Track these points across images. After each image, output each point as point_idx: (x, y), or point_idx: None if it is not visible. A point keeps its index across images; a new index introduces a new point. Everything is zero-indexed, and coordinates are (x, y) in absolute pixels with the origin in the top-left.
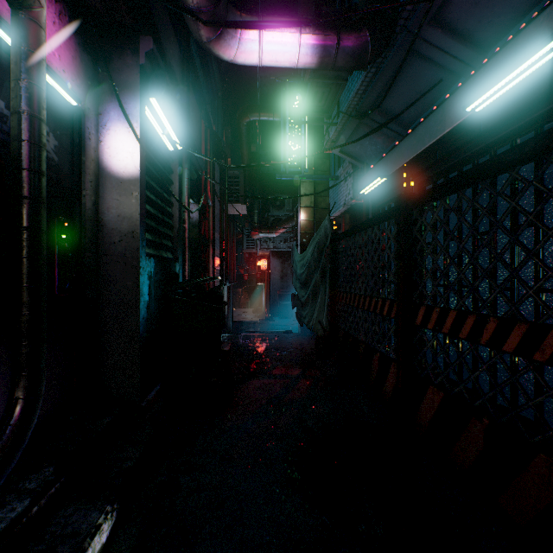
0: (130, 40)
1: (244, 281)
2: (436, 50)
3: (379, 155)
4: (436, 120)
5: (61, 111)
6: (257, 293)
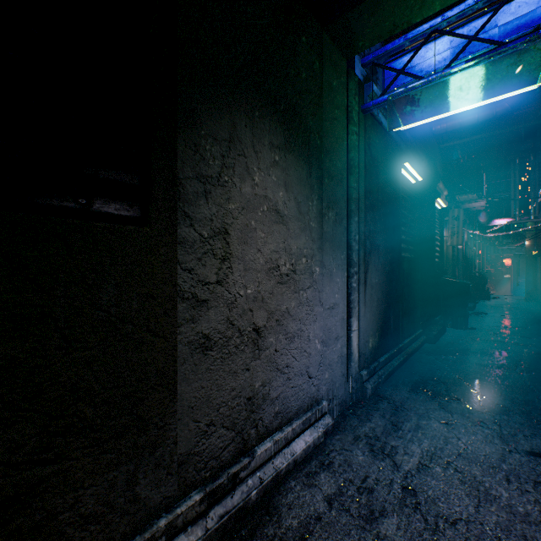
0: None
1: (489, 274)
2: None
3: None
4: None
5: None
6: (504, 285)
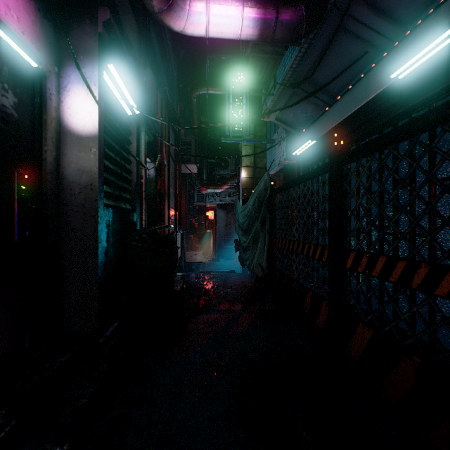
0: (89, 10)
1: (196, 228)
2: (362, 26)
3: (309, 122)
4: (361, 88)
5: (21, 71)
6: (206, 238)
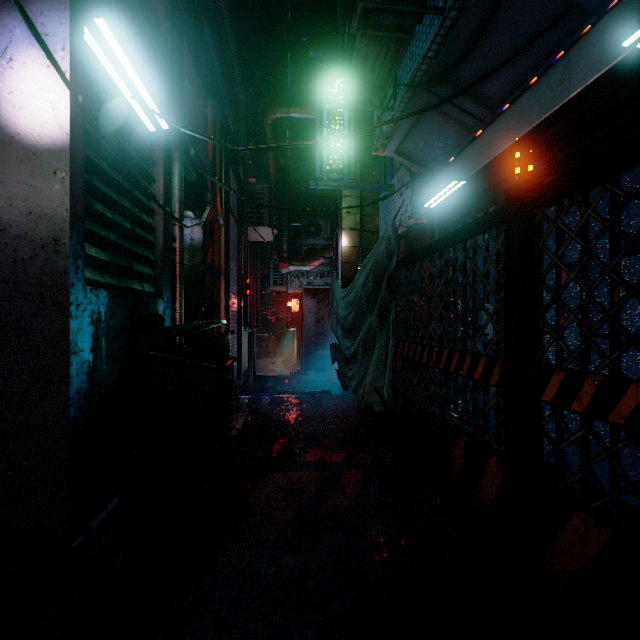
0: None
1: (273, 325)
2: None
3: (449, 156)
4: (553, 82)
5: None
6: (288, 340)
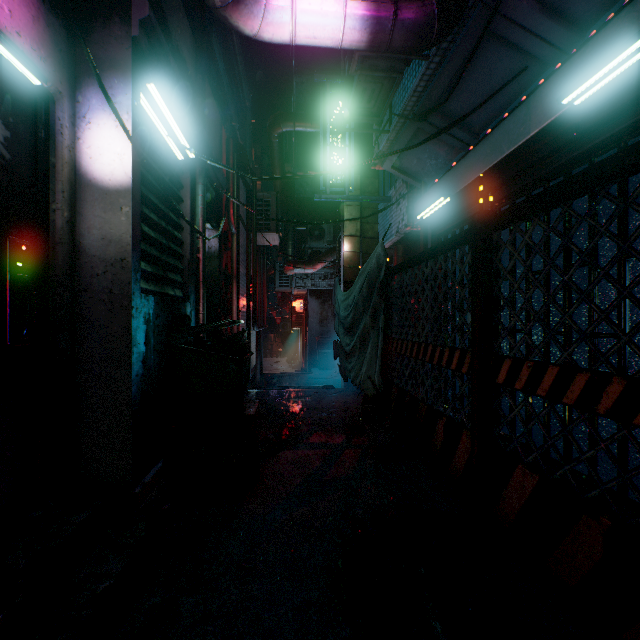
0: (119, 3)
1: (277, 325)
2: (519, 30)
3: (441, 172)
4: (518, 121)
5: (16, 91)
6: (293, 339)
